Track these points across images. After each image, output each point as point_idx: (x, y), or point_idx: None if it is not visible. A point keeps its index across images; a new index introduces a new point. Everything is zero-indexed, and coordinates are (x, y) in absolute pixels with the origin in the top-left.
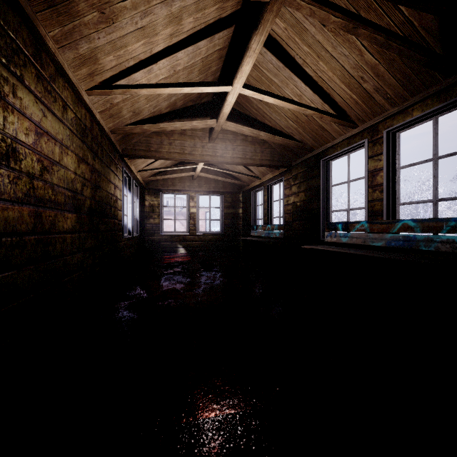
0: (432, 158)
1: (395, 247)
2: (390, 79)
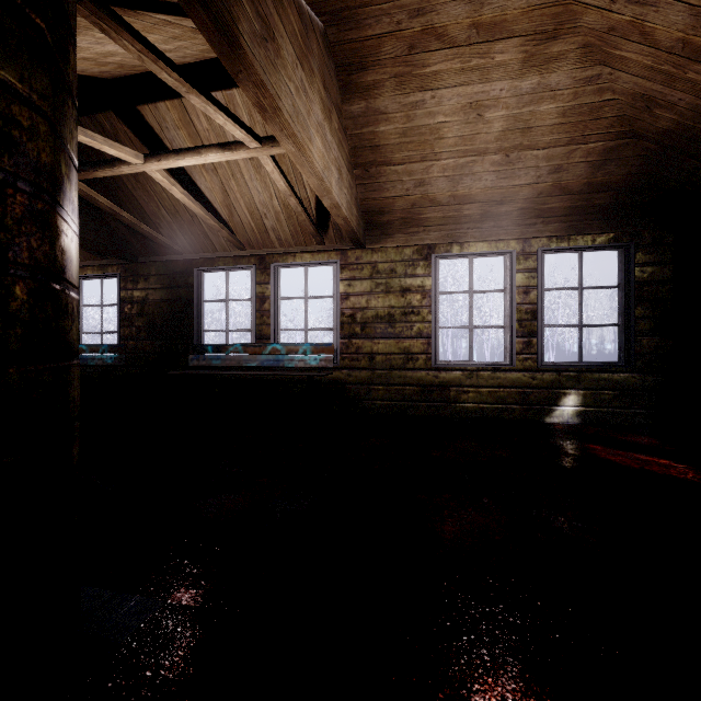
0: (101, 305)
1: None
2: None
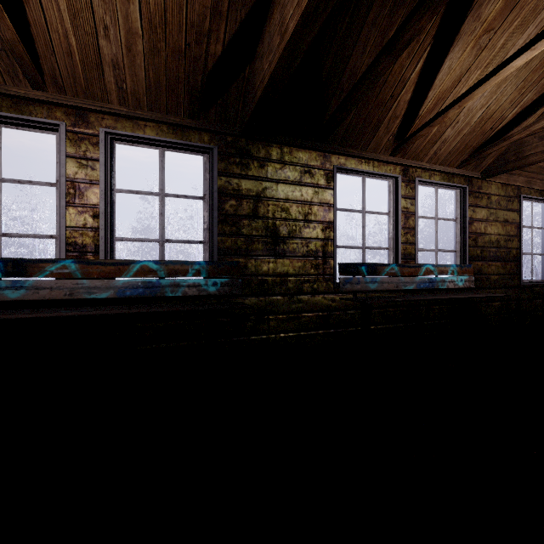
0: (159, 193)
1: (133, 297)
2: (140, 68)
